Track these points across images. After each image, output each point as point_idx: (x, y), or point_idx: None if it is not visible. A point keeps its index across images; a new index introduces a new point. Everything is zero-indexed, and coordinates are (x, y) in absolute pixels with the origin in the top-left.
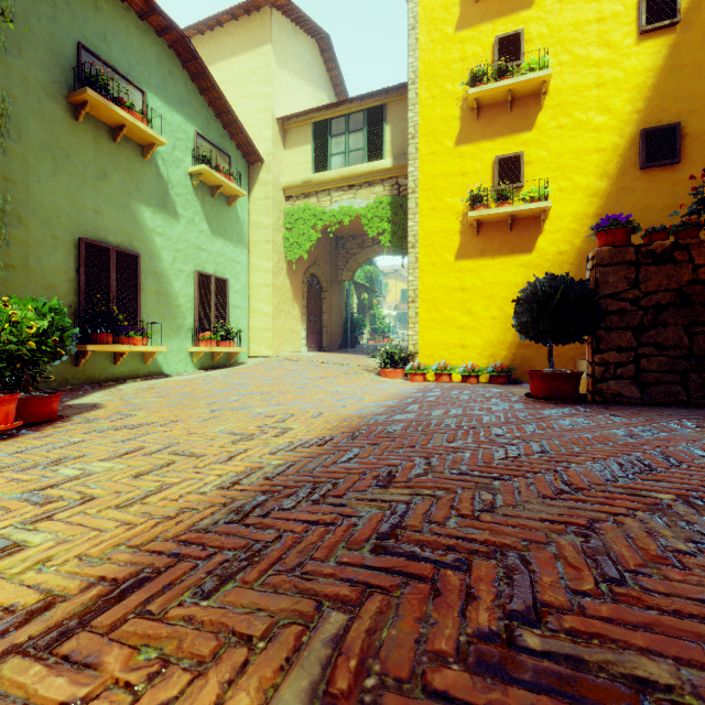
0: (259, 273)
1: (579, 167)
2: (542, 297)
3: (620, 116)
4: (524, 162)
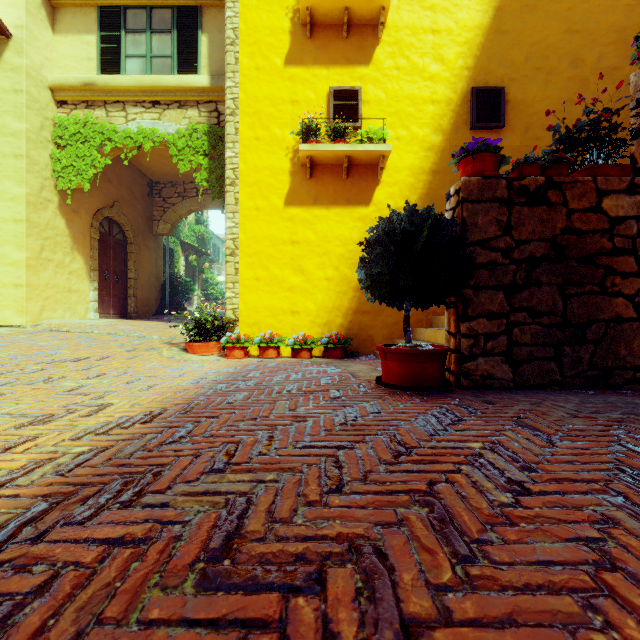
0: (3, 201)
1: (416, 117)
2: (400, 238)
3: (453, 69)
4: (362, 100)
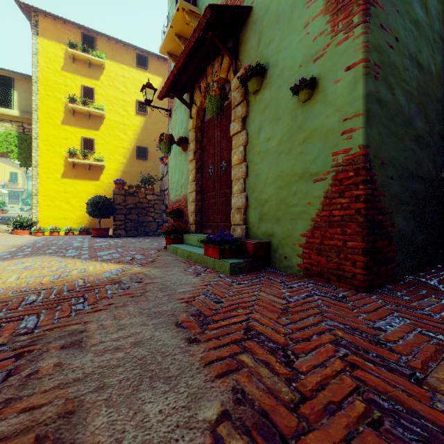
0: None
1: (117, 152)
2: (96, 203)
3: (130, 138)
4: (95, 143)
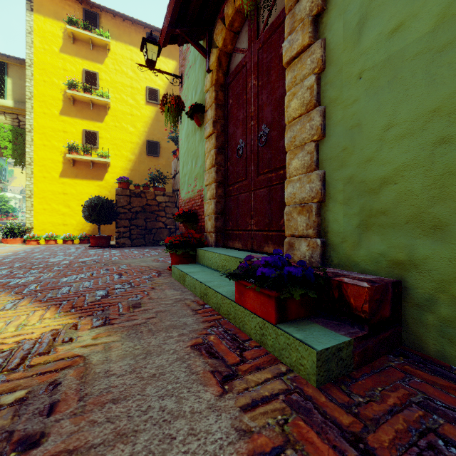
0: None
1: (124, 147)
2: (94, 205)
3: (140, 131)
4: (99, 136)
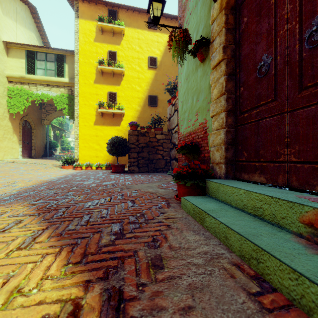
0: None
1: (133, 102)
2: (114, 143)
3: (144, 89)
4: (117, 95)
